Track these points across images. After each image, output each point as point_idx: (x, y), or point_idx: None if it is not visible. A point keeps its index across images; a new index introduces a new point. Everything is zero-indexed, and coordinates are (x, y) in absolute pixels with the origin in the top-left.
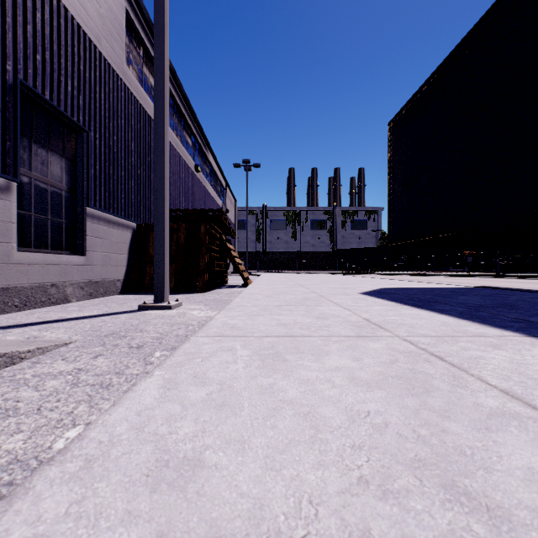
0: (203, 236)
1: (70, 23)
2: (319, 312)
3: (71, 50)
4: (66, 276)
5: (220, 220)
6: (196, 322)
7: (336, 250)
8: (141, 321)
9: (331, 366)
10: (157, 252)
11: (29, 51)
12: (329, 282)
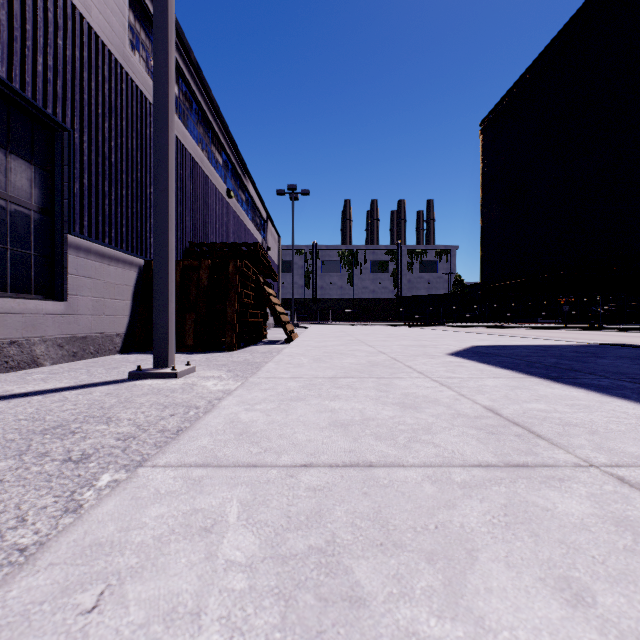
0: (232, 276)
1: None
2: (400, 391)
3: (43, 14)
4: (35, 330)
5: (257, 257)
6: (204, 401)
7: (401, 298)
8: (121, 400)
9: None
10: (158, 295)
11: None
12: (399, 337)
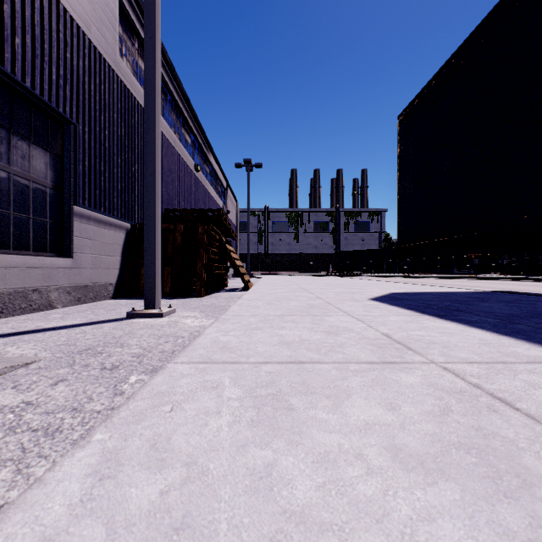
0: (201, 237)
1: (54, 6)
2: (327, 324)
3: (56, 35)
4: (51, 281)
5: (220, 221)
6: (187, 333)
7: (339, 252)
8: (126, 332)
9: (357, 420)
10: (148, 254)
11: (7, 33)
12: (334, 286)
